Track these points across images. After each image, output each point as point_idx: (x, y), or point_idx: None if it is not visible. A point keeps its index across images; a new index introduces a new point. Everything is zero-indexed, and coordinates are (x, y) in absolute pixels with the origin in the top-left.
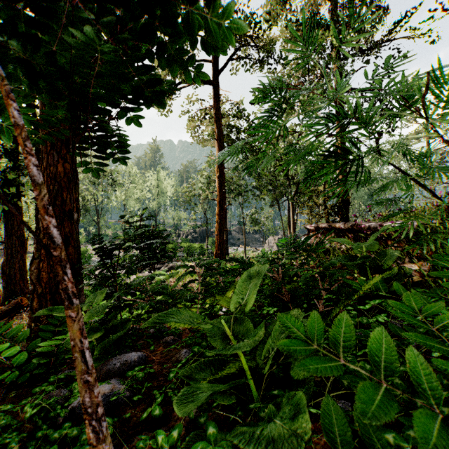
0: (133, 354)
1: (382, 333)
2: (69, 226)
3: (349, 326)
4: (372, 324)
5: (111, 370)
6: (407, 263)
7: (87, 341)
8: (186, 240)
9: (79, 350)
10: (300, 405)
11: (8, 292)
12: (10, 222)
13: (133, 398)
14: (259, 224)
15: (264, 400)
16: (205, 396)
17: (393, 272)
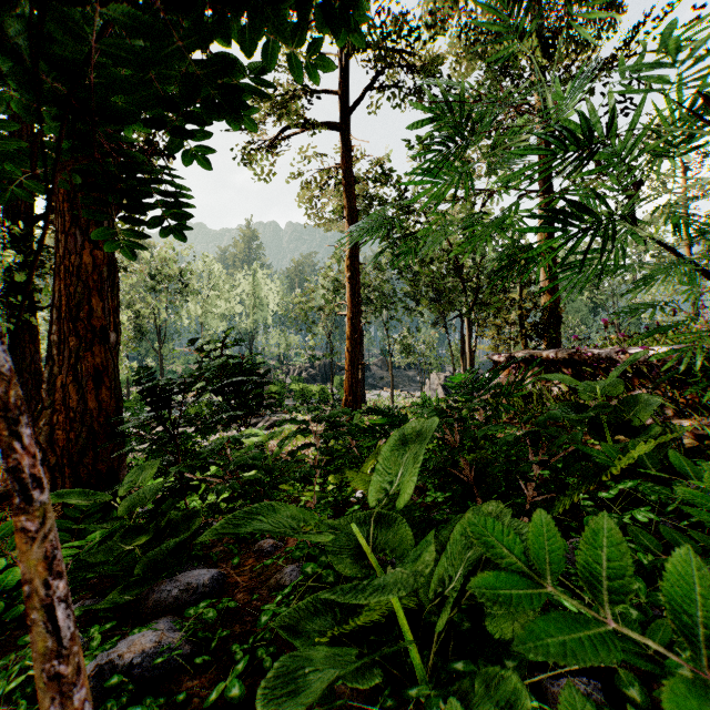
0: (202, 573)
1: (688, 561)
2: (102, 353)
3: (616, 545)
4: (630, 527)
5: (164, 600)
6: (669, 416)
7: (62, 583)
8: (298, 379)
9: (42, 605)
10: (517, 709)
11: None
12: (20, 350)
13: (195, 660)
14: (414, 355)
15: (434, 672)
16: (323, 678)
17: (652, 432)
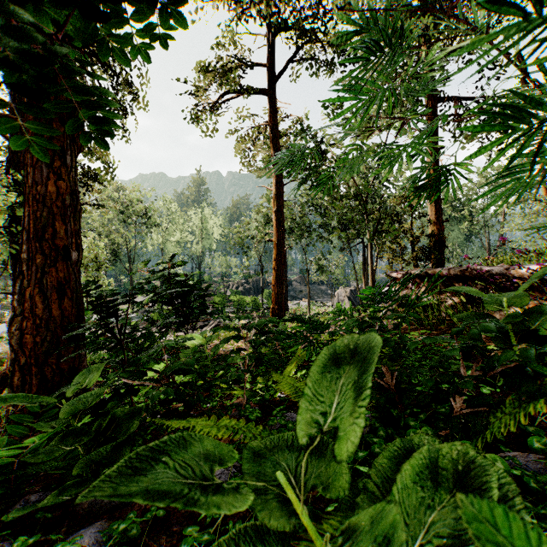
0: None
1: None
2: (65, 269)
3: None
4: None
5: (99, 501)
6: None
7: None
8: (236, 292)
9: None
10: None
11: None
12: None
13: None
14: (326, 273)
15: None
16: None
17: None
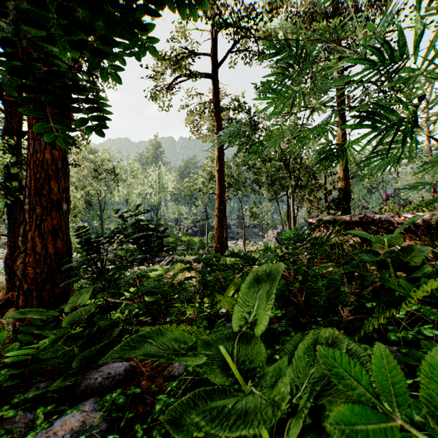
0: (119, 365)
1: None
2: (58, 217)
3: None
4: (422, 341)
5: (92, 385)
6: (429, 259)
7: None
8: (186, 234)
9: None
10: None
11: (10, 285)
12: (13, 215)
13: (108, 436)
14: (258, 219)
15: None
16: None
17: (425, 270)
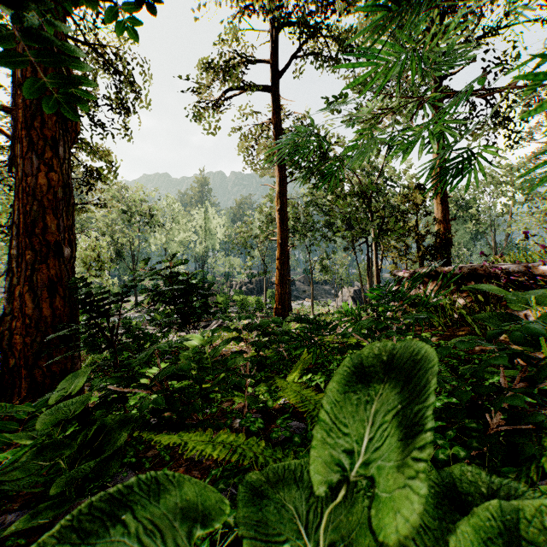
0: None
1: None
2: (56, 266)
3: None
4: None
5: None
6: None
7: None
8: (239, 292)
9: None
10: None
11: None
12: None
13: None
14: (330, 273)
15: None
16: None
17: None
